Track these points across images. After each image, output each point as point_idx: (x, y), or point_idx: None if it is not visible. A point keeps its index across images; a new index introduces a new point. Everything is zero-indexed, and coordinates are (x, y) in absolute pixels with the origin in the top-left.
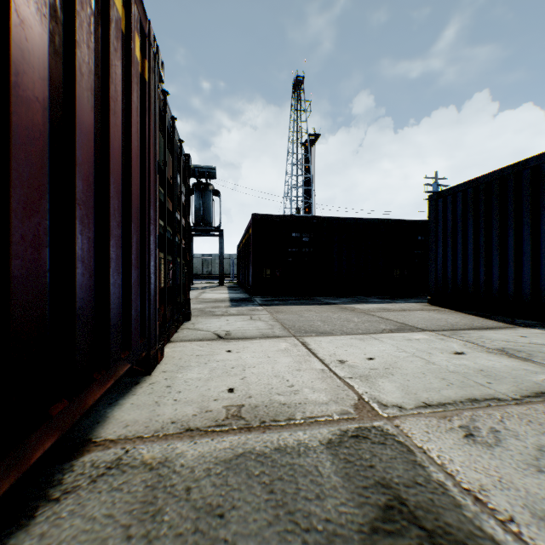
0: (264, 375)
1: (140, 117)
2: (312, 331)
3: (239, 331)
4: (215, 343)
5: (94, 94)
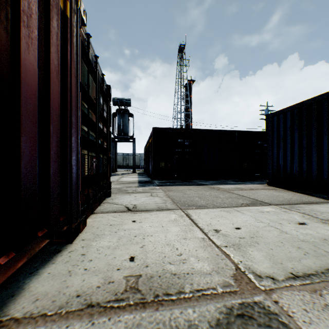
0: (159, 244)
1: (63, 44)
2: (192, 205)
3: (143, 205)
4: (125, 214)
5: (1, 0)
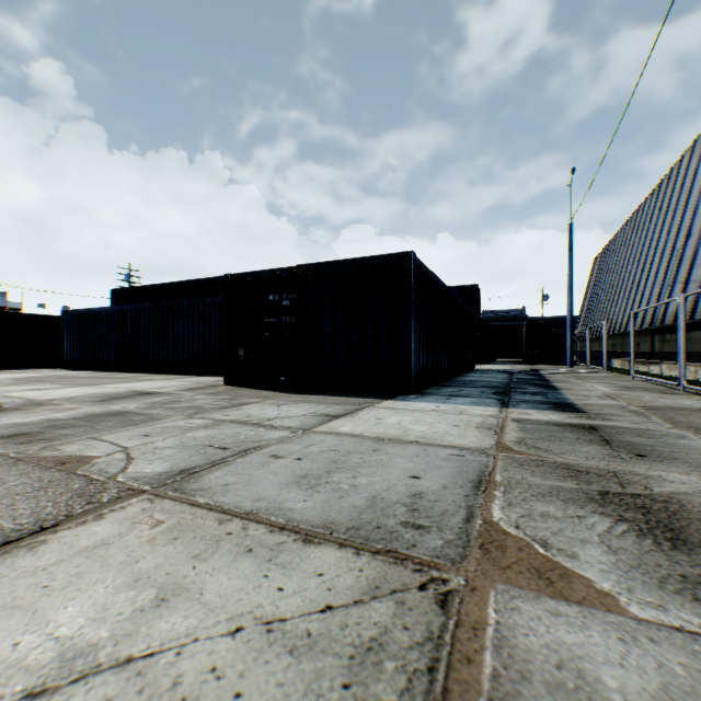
0: None
1: None
2: None
3: None
4: None
5: None
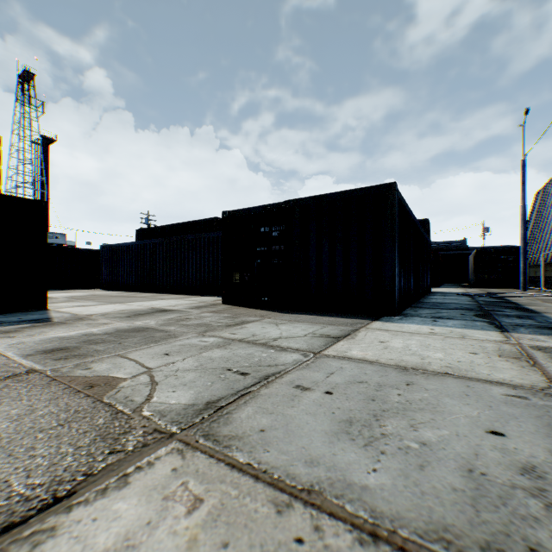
0: None
1: None
2: None
3: None
4: None
5: None
